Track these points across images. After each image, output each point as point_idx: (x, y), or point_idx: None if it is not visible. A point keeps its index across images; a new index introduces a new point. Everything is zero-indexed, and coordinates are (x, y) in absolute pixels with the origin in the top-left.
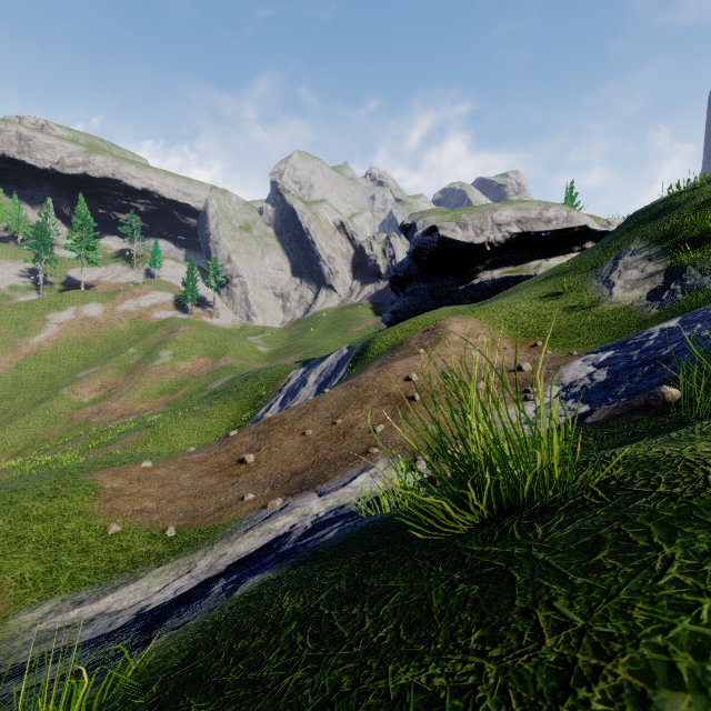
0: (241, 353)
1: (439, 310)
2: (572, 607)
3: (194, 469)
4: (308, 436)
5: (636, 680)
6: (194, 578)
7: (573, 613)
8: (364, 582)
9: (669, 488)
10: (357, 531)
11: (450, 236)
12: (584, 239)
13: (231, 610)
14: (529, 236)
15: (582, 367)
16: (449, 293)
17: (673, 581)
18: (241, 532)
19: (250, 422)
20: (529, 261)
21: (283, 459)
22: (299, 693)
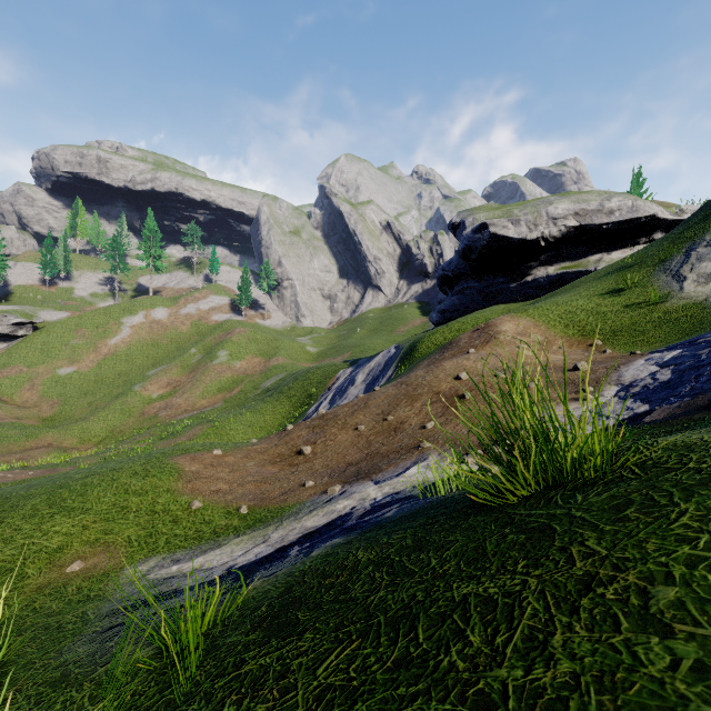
0: (291, 353)
1: (489, 309)
2: (600, 544)
3: (258, 458)
4: (360, 431)
5: (641, 583)
6: (271, 546)
7: (600, 548)
8: (428, 539)
9: (697, 464)
10: (415, 509)
11: (501, 232)
12: (652, 229)
13: (312, 563)
14: (588, 229)
15: (644, 366)
16: (500, 291)
17: (683, 526)
18: (306, 512)
19: (301, 419)
20: (588, 255)
21: (338, 451)
22: (383, 604)
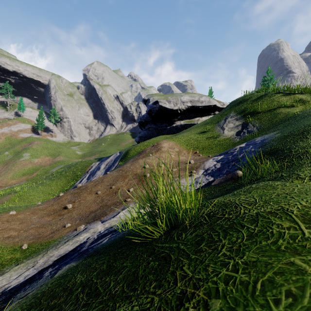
0: (68, 154)
1: (159, 137)
2: (189, 268)
3: (40, 213)
4: (98, 194)
5: (205, 296)
6: (36, 269)
7: (189, 271)
8: (114, 264)
9: (228, 215)
10: (116, 239)
11: (163, 105)
12: (215, 110)
13: (51, 285)
14: (195, 107)
15: (212, 162)
16: (163, 130)
17: (223, 254)
18: (63, 243)
19: (72, 188)
20: (195, 118)
21: (86, 205)
22: None
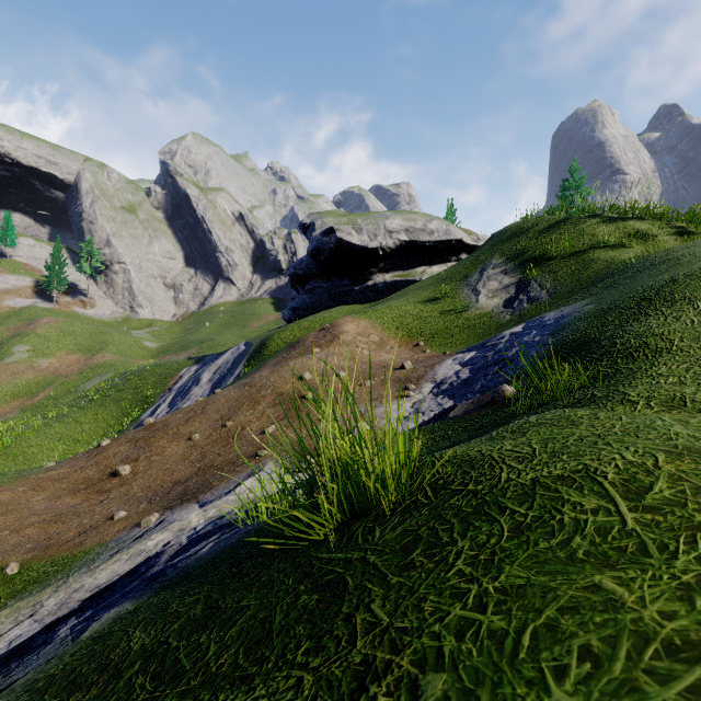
0: (123, 349)
1: (336, 309)
2: (385, 606)
3: (52, 488)
4: (195, 440)
5: (414, 668)
6: (38, 622)
7: (384, 613)
8: (220, 604)
9: (475, 485)
10: (230, 544)
11: (346, 238)
12: (460, 251)
13: (72, 658)
14: (416, 244)
15: (452, 365)
16: (346, 293)
17: (458, 572)
18: (106, 558)
19: (133, 426)
20: (416, 267)
21: (165, 468)
22: None
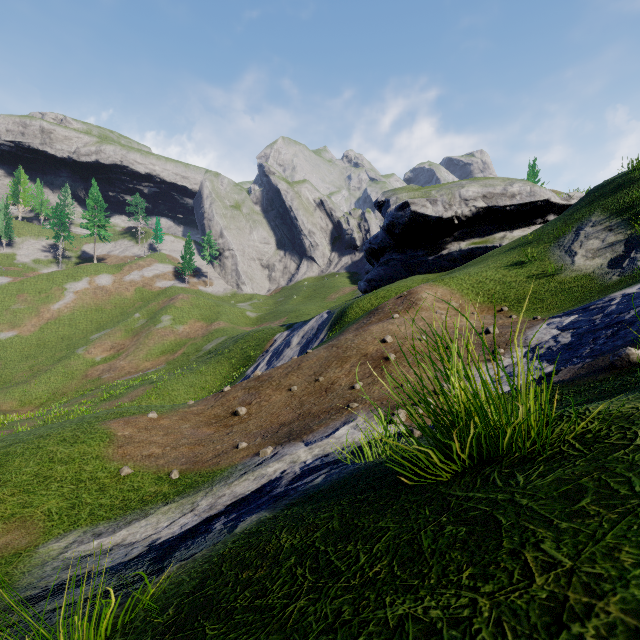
0: (232, 318)
1: (410, 278)
2: (559, 549)
3: (194, 420)
4: (293, 391)
5: (628, 618)
6: (197, 516)
7: (561, 555)
8: (356, 522)
9: None
10: (343, 477)
11: (421, 211)
12: (547, 212)
13: (234, 544)
14: (494, 209)
15: (547, 330)
16: (419, 263)
17: None
18: (237, 476)
19: (240, 379)
20: (494, 233)
21: (272, 412)
22: (303, 620)
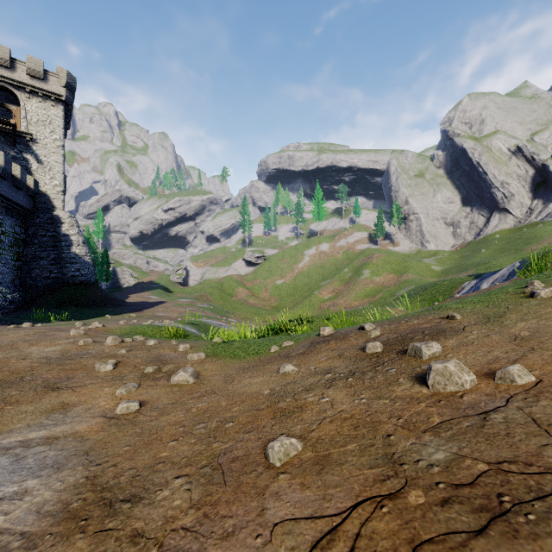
0: (418, 271)
1: None
2: None
3: None
4: None
5: None
6: None
7: None
8: None
9: None
10: None
11: None
12: None
13: None
14: None
15: None
16: None
17: None
18: None
19: None
20: None
21: None
22: None
